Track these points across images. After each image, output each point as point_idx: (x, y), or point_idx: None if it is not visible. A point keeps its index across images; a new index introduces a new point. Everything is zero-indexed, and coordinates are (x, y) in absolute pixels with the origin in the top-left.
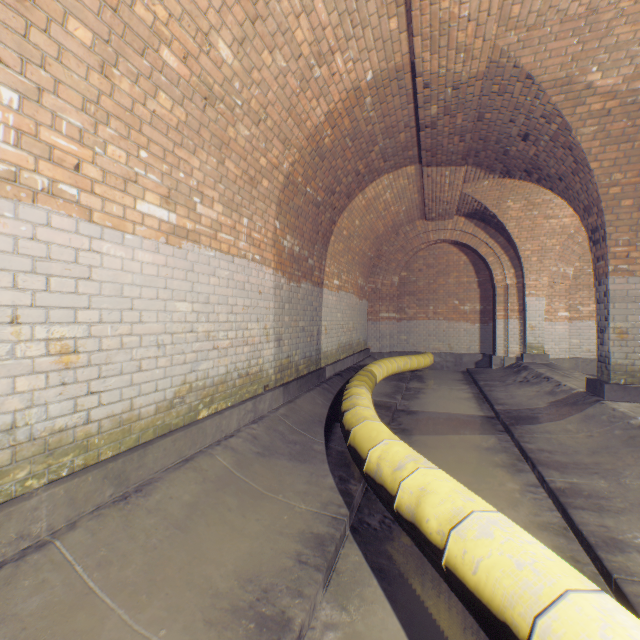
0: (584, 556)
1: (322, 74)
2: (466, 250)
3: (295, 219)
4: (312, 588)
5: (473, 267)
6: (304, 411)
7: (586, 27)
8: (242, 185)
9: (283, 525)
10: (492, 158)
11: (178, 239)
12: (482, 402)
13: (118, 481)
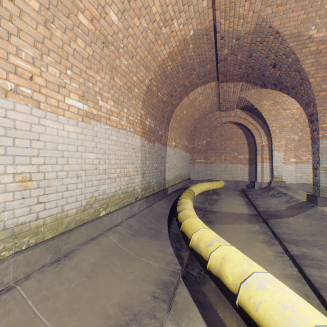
0: (312, 294)
1: (166, 31)
2: (241, 127)
3: (152, 110)
4: (161, 313)
5: (245, 135)
6: (157, 211)
7: (309, 4)
8: (123, 91)
9: (145, 275)
10: (256, 77)
11: (88, 119)
12: (250, 206)
13: (54, 251)
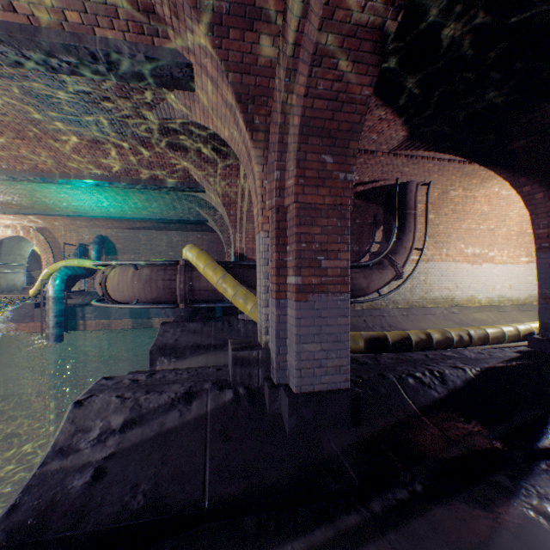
0: None
1: None
2: None
3: None
4: None
5: None
6: None
7: None
8: None
9: None
10: None
11: (527, 263)
12: None
13: (517, 308)
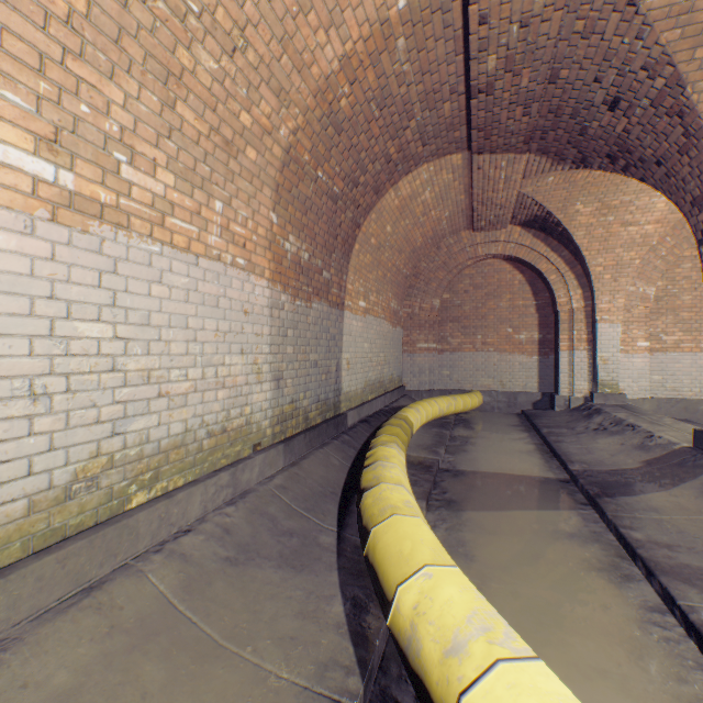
0: None
1: None
2: (522, 267)
3: (302, 214)
4: None
5: (530, 287)
6: (312, 478)
7: None
8: (211, 149)
9: None
10: (563, 141)
11: (80, 216)
12: (549, 457)
13: None
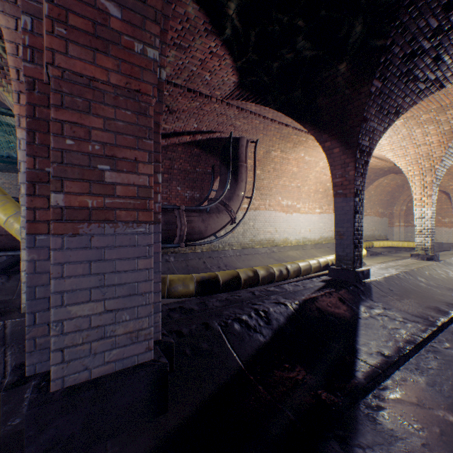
0: None
1: None
2: (445, 192)
3: None
4: None
5: (449, 200)
6: None
7: None
8: (330, 200)
9: None
10: None
11: (320, 214)
12: None
13: (314, 247)
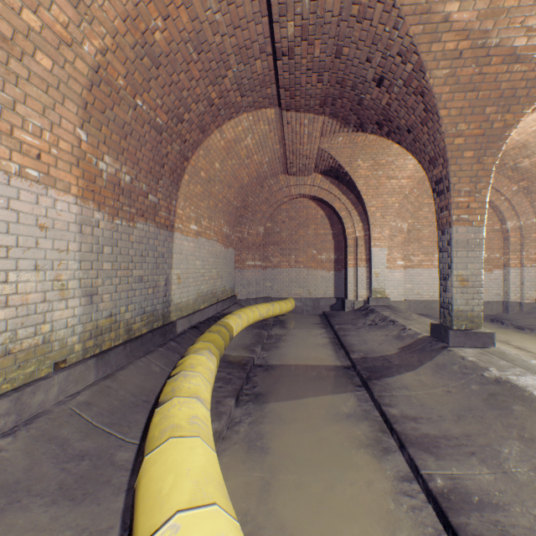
0: None
1: None
2: (323, 205)
3: (120, 137)
4: None
5: (329, 221)
6: (126, 389)
7: None
8: None
9: None
10: (348, 108)
11: None
12: (338, 348)
13: None
